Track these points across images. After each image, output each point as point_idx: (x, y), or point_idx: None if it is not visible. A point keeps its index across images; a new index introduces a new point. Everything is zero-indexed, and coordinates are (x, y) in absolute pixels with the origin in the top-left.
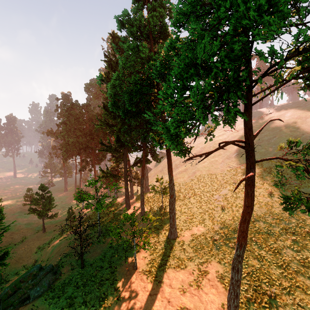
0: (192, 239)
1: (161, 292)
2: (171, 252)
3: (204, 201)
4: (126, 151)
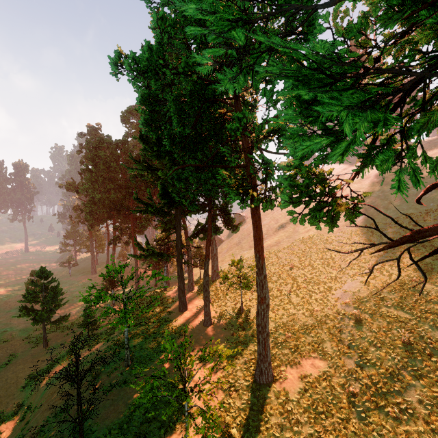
0: (304, 387)
1: None
2: (263, 420)
3: (317, 301)
4: (180, 213)
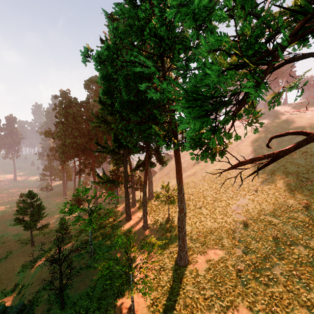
0: (208, 267)
1: None
2: (181, 288)
3: (219, 212)
4: (126, 152)
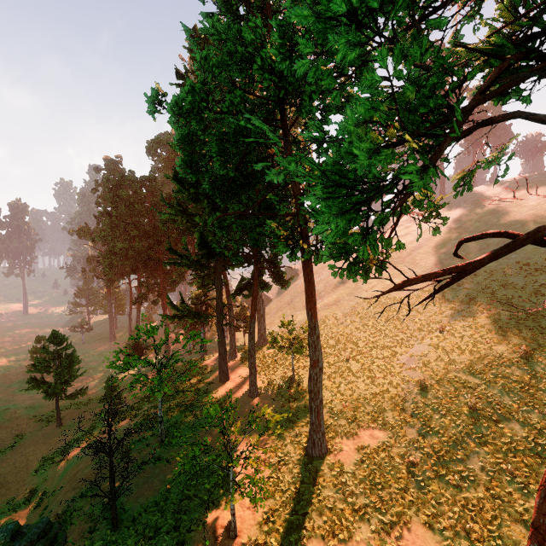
0: (360, 458)
1: None
2: (315, 493)
3: (379, 367)
4: (221, 265)
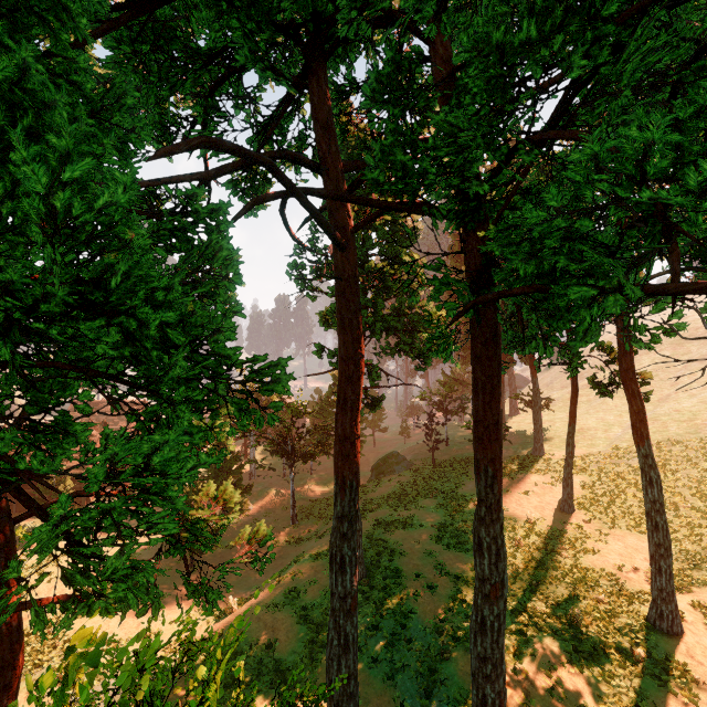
0: (563, 458)
1: (512, 482)
2: (531, 464)
3: (606, 426)
4: None
